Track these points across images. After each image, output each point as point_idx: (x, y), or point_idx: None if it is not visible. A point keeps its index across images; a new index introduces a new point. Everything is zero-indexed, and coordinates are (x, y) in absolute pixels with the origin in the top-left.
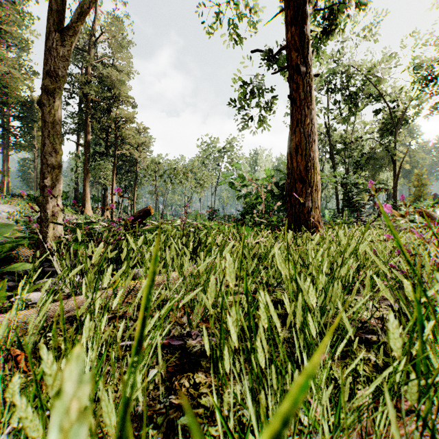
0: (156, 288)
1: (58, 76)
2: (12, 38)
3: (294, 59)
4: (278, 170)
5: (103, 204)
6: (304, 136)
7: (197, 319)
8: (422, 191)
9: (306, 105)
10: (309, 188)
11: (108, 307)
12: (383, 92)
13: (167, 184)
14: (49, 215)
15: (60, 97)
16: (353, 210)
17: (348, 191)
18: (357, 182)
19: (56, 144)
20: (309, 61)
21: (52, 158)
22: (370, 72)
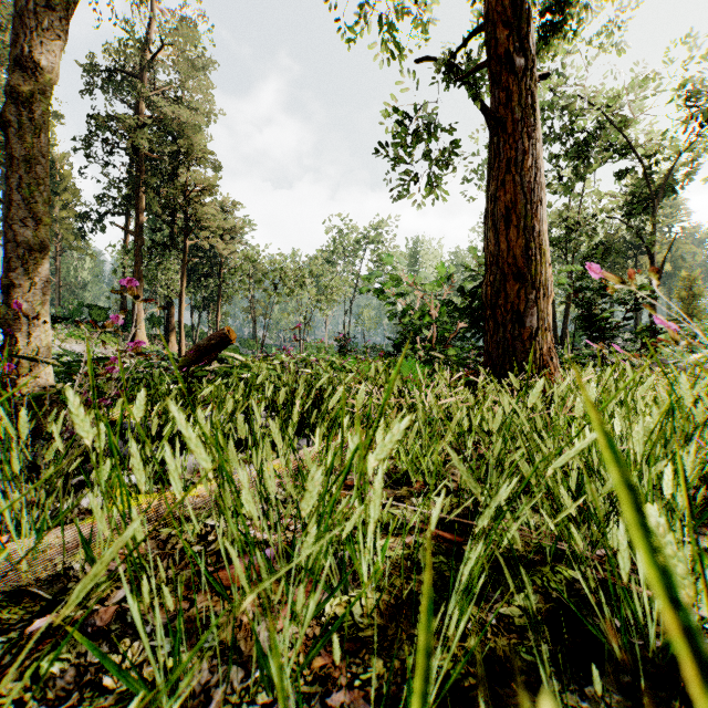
0: (205, 515)
1: (40, 68)
2: None
3: (503, 42)
4: (462, 265)
5: (167, 329)
6: (523, 191)
7: (291, 662)
8: (695, 306)
9: (526, 131)
10: (532, 291)
11: (70, 577)
12: (631, 141)
13: (270, 295)
14: (20, 342)
15: (46, 110)
16: (598, 336)
17: (588, 303)
18: (604, 285)
19: (37, 203)
20: (530, 47)
21: (28, 231)
22: (609, 107)
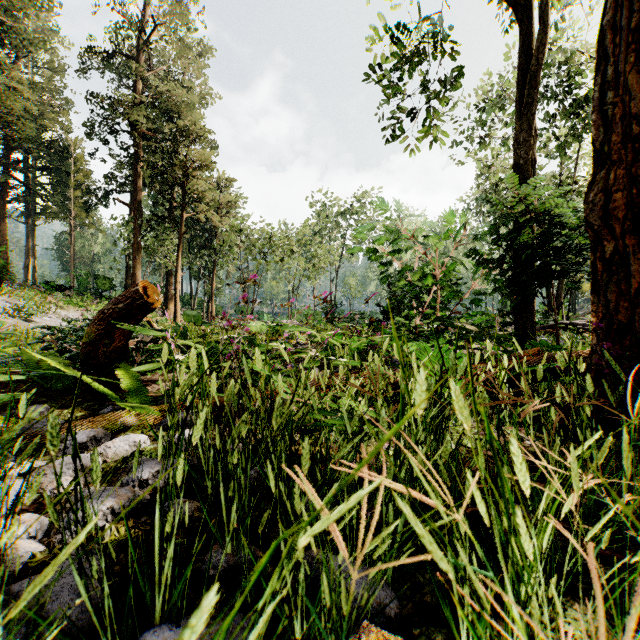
0: None
1: None
2: (36, 51)
3: None
4: (489, 202)
5: (166, 297)
6: None
7: None
8: None
9: None
10: None
11: None
12: None
13: (259, 263)
14: None
15: None
16: None
17: None
18: None
19: None
20: None
21: None
22: None
